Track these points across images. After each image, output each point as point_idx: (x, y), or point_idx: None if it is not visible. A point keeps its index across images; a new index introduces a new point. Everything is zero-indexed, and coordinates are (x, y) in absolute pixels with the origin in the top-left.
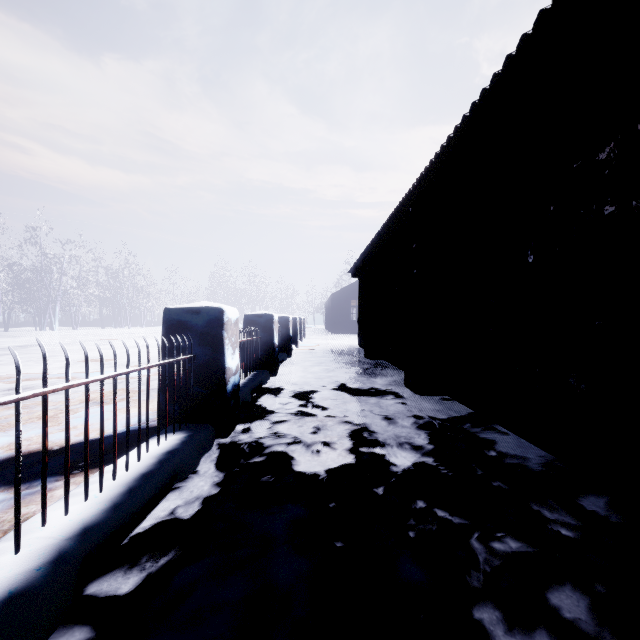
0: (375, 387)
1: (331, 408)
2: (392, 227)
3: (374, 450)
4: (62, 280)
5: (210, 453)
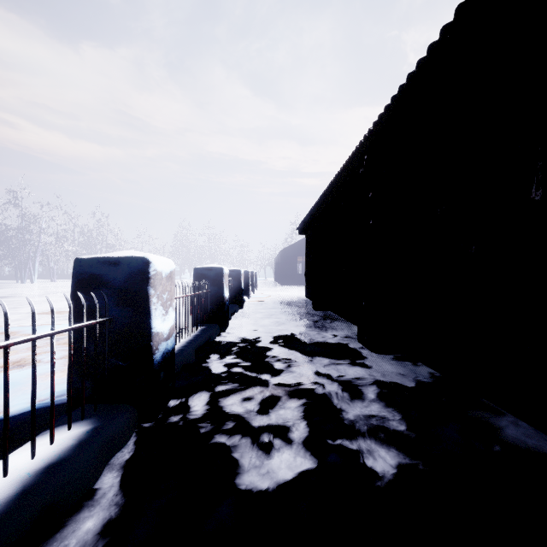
0: (328, 343)
1: (283, 372)
2: (342, 180)
3: (341, 443)
4: (41, 238)
5: (124, 450)
